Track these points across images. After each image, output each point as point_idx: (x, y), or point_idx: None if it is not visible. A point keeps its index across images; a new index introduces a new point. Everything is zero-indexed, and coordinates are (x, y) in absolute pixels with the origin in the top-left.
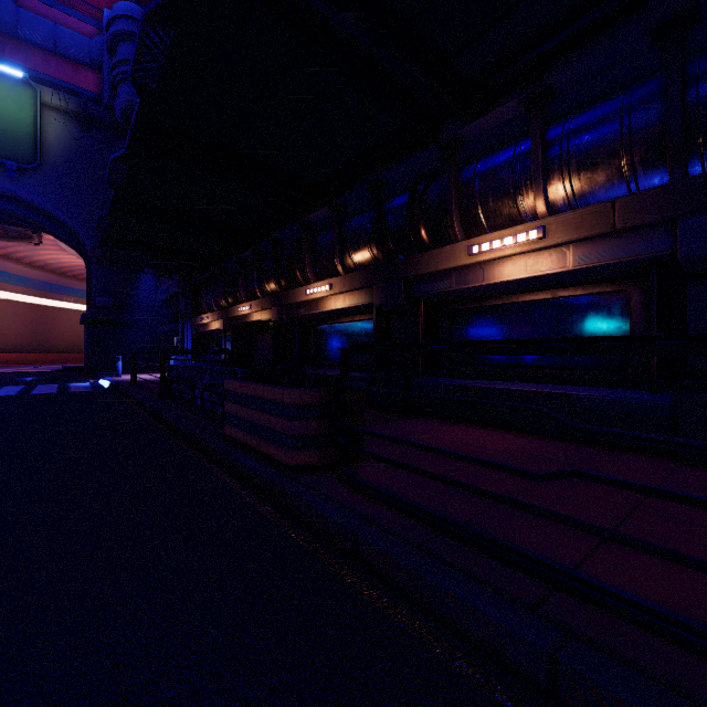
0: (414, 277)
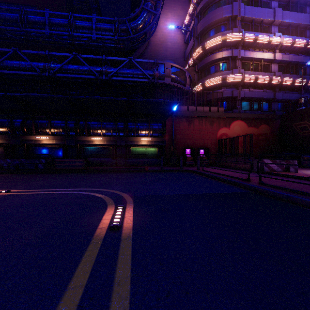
0: (77, 140)
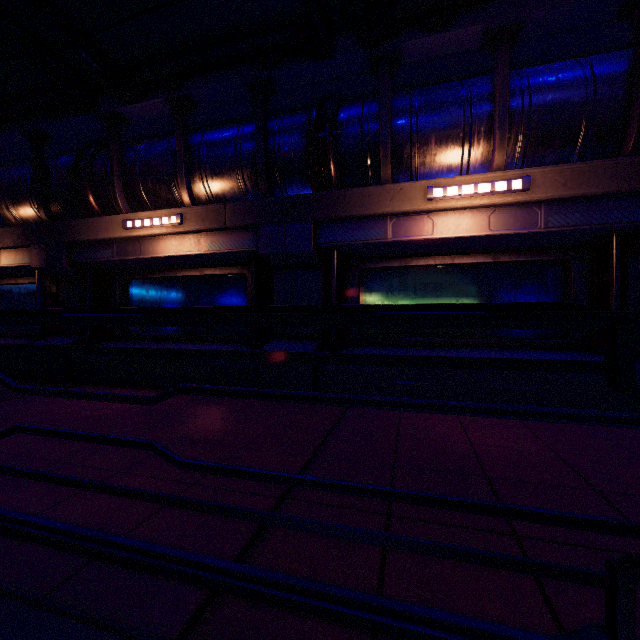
0: (78, 243)
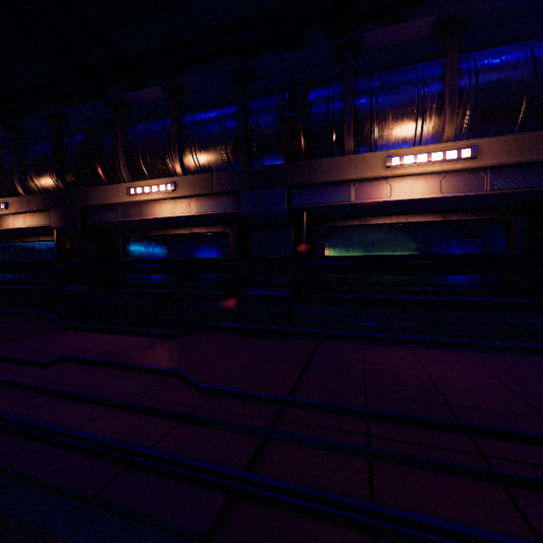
0: (89, 207)
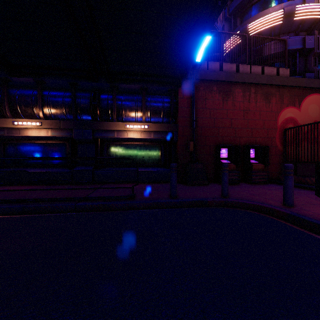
0: None
